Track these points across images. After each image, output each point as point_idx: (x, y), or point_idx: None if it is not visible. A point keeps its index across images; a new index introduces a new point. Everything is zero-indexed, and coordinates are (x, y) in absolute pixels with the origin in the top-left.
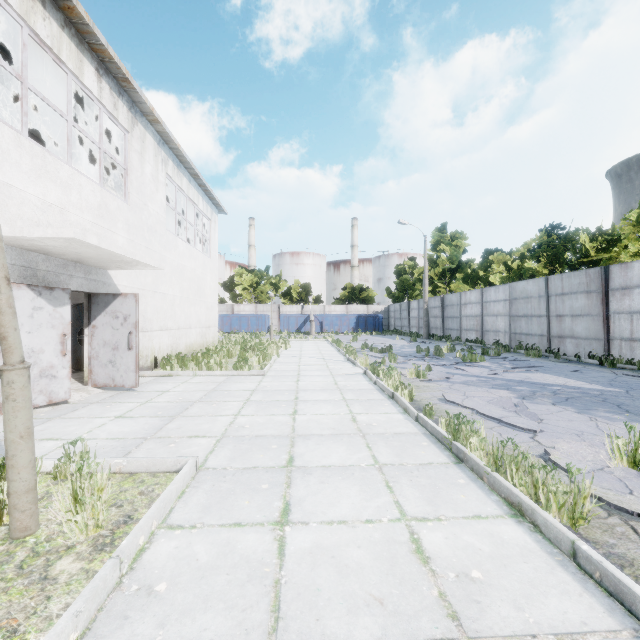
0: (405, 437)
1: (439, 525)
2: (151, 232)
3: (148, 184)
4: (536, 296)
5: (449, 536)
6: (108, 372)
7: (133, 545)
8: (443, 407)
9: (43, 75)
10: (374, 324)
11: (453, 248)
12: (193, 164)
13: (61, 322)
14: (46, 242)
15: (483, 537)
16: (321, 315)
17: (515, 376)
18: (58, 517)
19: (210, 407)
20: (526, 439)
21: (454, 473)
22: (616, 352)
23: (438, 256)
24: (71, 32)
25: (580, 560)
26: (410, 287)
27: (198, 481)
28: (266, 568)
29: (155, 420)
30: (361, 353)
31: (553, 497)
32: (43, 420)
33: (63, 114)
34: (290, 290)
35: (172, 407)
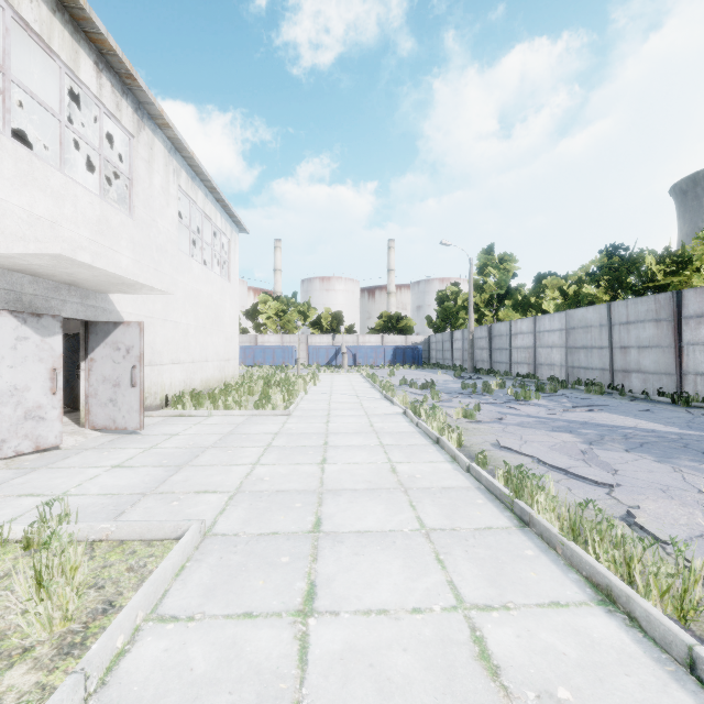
0: (455, 493)
1: (507, 616)
2: (161, 252)
3: (157, 197)
4: (597, 325)
5: (522, 633)
6: (108, 412)
7: (106, 650)
8: (498, 454)
9: (35, 71)
10: (413, 357)
11: (501, 272)
12: (210, 176)
13: (51, 355)
14: (29, 260)
15: (566, 635)
16: (354, 347)
17: (577, 416)
18: (19, 604)
19: (224, 454)
20: (601, 495)
21: (519, 541)
22: (690, 389)
23: (485, 281)
24: (64, 18)
25: (702, 674)
26: (453, 315)
27: (202, 552)
28: (282, 683)
29: (158, 470)
30: (399, 389)
31: (653, 580)
32: (26, 470)
33: (55, 113)
34: (320, 319)
35: (180, 454)
